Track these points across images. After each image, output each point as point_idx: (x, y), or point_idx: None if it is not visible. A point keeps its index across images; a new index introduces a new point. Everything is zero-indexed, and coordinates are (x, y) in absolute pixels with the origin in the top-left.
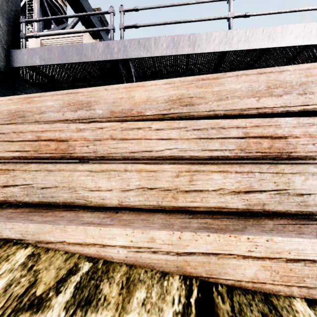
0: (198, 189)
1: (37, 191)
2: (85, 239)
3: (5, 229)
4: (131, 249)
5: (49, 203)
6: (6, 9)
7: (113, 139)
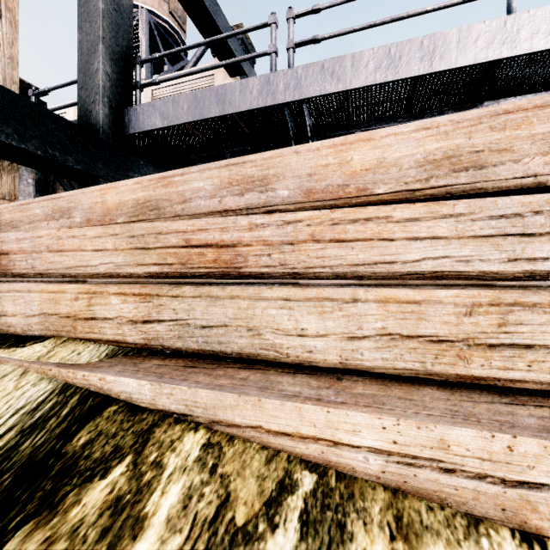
0: (520, 342)
1: (195, 332)
2: (299, 428)
3: (161, 395)
4: (393, 457)
5: (214, 353)
6: (115, 47)
7: (315, 241)
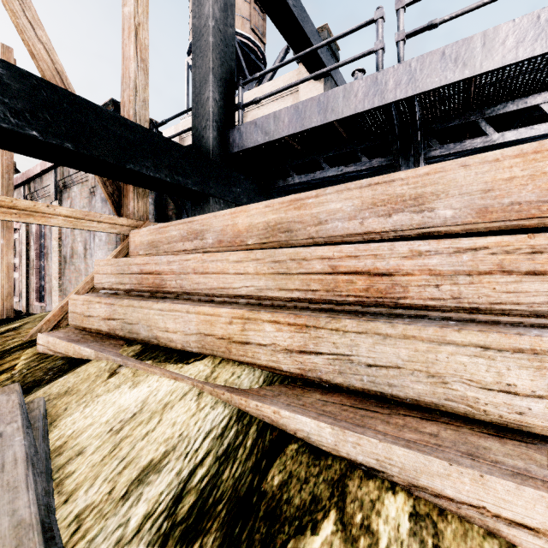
0: None
1: (358, 370)
2: None
3: (344, 442)
4: None
5: (383, 395)
6: (221, 74)
7: (505, 272)
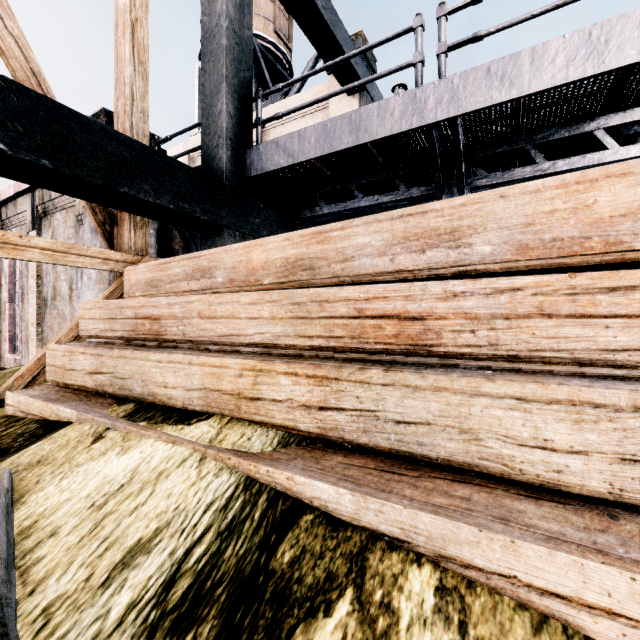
0: None
1: (385, 427)
2: (582, 592)
3: (366, 509)
4: None
5: (412, 455)
6: (237, 84)
7: (545, 316)
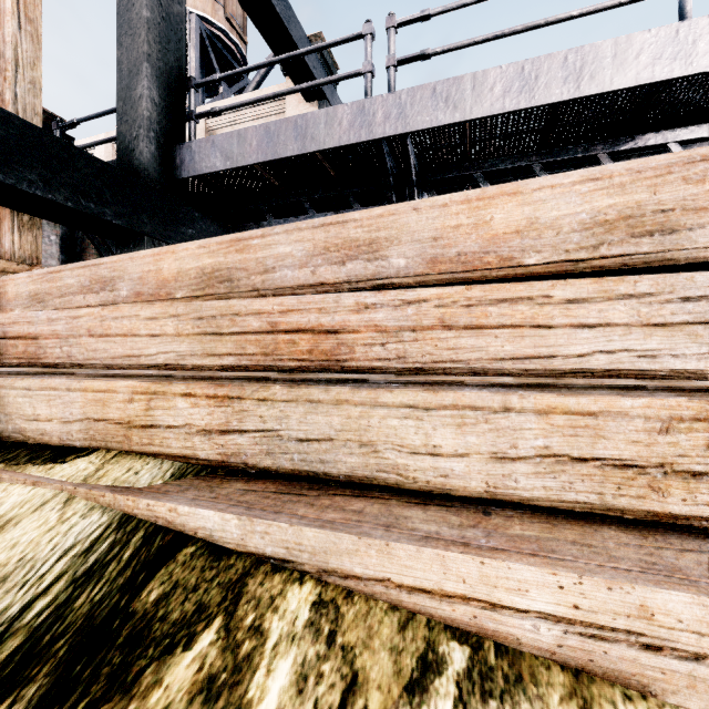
0: None
1: (289, 447)
2: (443, 583)
3: (252, 533)
4: (573, 627)
5: (315, 474)
6: (164, 67)
7: (446, 327)
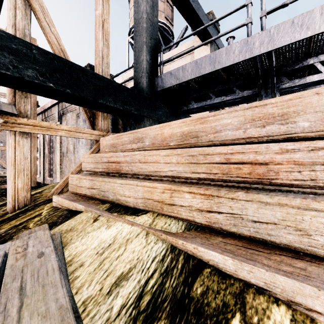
0: None
1: (247, 224)
2: None
3: (242, 269)
4: None
5: (264, 240)
6: (150, 45)
7: None
